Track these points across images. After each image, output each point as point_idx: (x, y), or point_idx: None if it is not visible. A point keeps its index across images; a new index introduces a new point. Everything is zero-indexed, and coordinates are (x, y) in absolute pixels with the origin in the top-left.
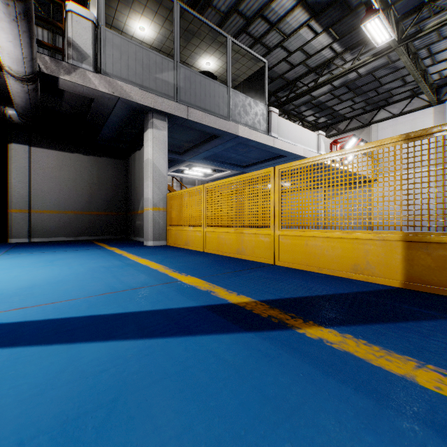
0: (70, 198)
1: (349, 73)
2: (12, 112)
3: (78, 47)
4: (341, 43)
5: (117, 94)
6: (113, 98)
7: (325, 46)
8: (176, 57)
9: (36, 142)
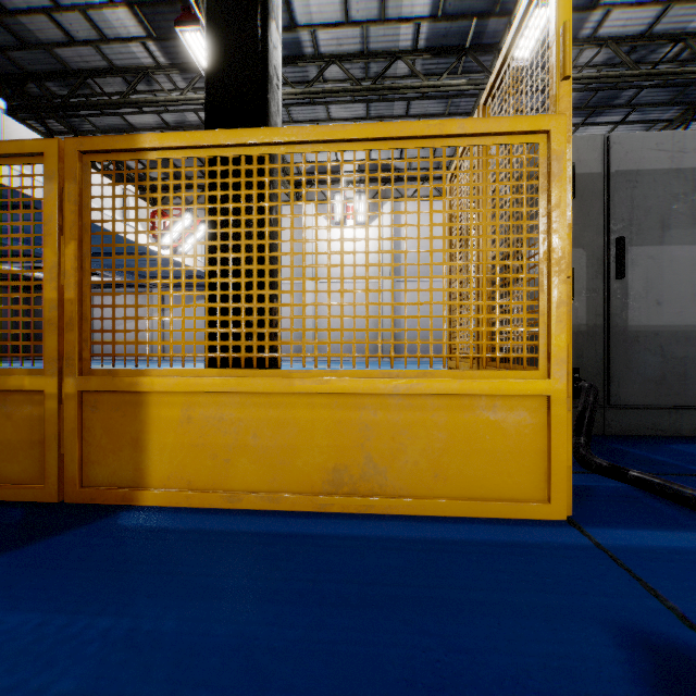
0: None
1: (187, 111)
2: None
3: None
4: (163, 49)
5: None
6: None
7: (134, 37)
8: None
9: None
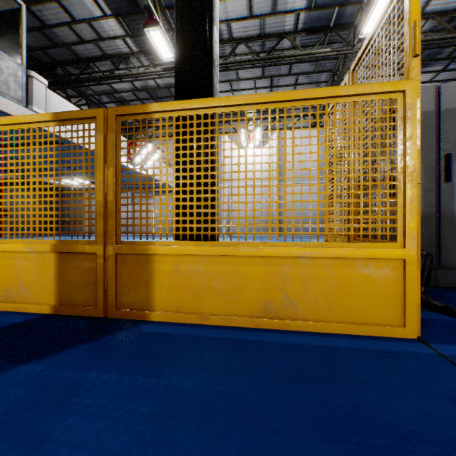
0: None
1: (148, 79)
2: None
3: None
4: (135, 42)
5: None
6: None
7: (118, 35)
8: None
9: None
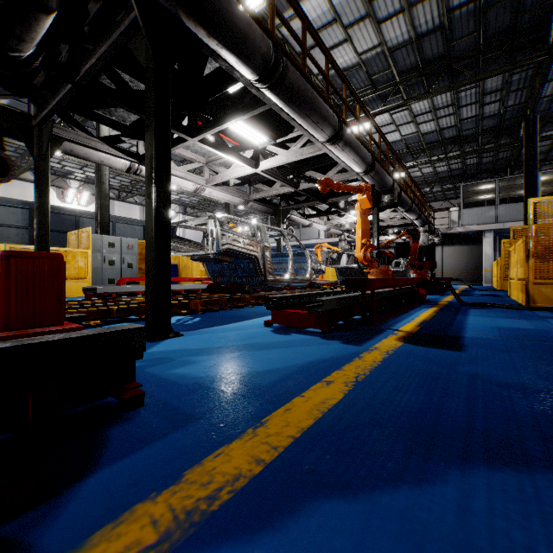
0: (458, 265)
1: None
2: (436, 241)
3: (453, 221)
4: None
5: (467, 231)
6: (466, 232)
7: None
8: (496, 203)
9: (444, 244)
